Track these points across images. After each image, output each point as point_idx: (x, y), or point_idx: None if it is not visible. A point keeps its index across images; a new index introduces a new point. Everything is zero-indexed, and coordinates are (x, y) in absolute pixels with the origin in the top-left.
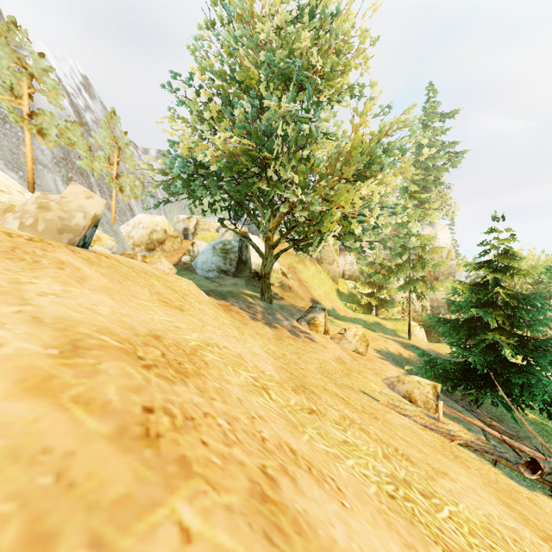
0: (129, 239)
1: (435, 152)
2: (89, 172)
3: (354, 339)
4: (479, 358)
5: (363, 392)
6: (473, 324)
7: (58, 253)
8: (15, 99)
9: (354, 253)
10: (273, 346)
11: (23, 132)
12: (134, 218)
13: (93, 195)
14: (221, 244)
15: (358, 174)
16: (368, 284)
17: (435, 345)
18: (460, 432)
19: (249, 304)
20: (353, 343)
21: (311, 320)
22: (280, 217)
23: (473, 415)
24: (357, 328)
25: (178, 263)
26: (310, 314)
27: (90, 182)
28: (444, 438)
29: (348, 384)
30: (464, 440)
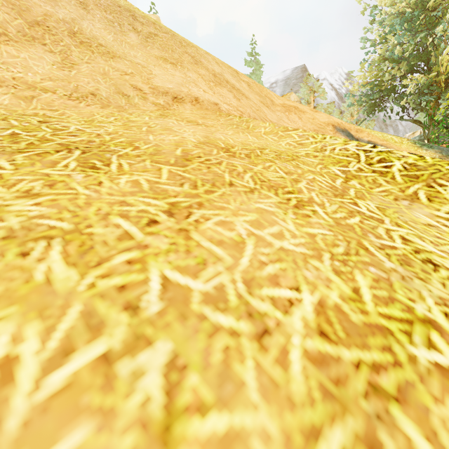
0: None
1: None
2: None
3: None
4: None
5: None
6: None
7: None
8: (308, 105)
9: None
10: None
11: None
12: None
13: None
14: (417, 137)
15: None
16: None
17: None
18: None
19: None
20: None
21: None
22: None
23: None
24: None
25: None
26: None
27: None
28: None
29: None
30: None
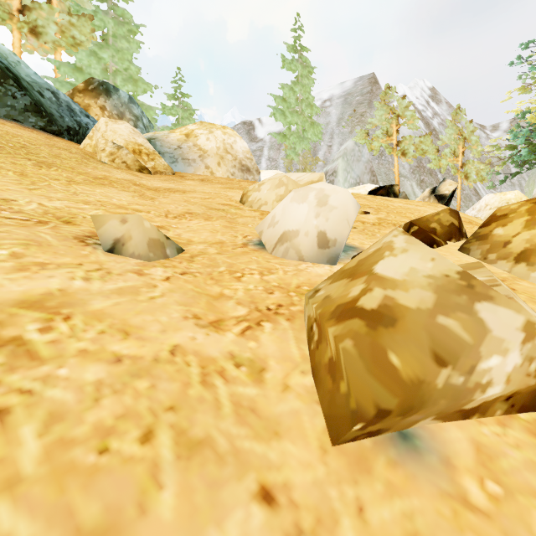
0: None
1: None
2: (436, 170)
3: None
4: None
5: None
6: None
7: (440, 205)
8: (388, 138)
9: None
10: None
11: (391, 158)
12: (480, 201)
13: (451, 183)
14: None
15: None
16: None
17: None
18: None
19: None
20: None
21: None
22: None
23: None
24: None
25: None
26: None
27: (437, 179)
28: None
29: None
30: None
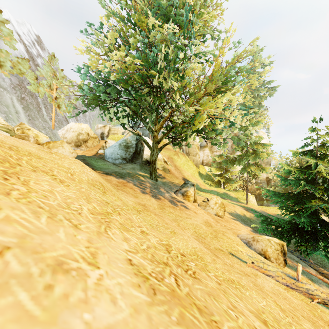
0: (64, 139)
1: (259, 87)
2: (37, 94)
3: (215, 206)
4: (306, 220)
5: (231, 254)
6: (300, 195)
7: None
8: None
9: (209, 149)
10: (155, 231)
11: None
12: (67, 125)
13: None
14: (124, 142)
15: (217, 91)
16: (218, 168)
17: (263, 207)
18: (317, 291)
19: (141, 182)
20: (214, 209)
21: (185, 192)
22: (163, 122)
23: (306, 264)
24: (217, 198)
25: (95, 154)
26: (184, 188)
27: (37, 101)
28: (304, 296)
29: (218, 247)
30: (321, 298)
